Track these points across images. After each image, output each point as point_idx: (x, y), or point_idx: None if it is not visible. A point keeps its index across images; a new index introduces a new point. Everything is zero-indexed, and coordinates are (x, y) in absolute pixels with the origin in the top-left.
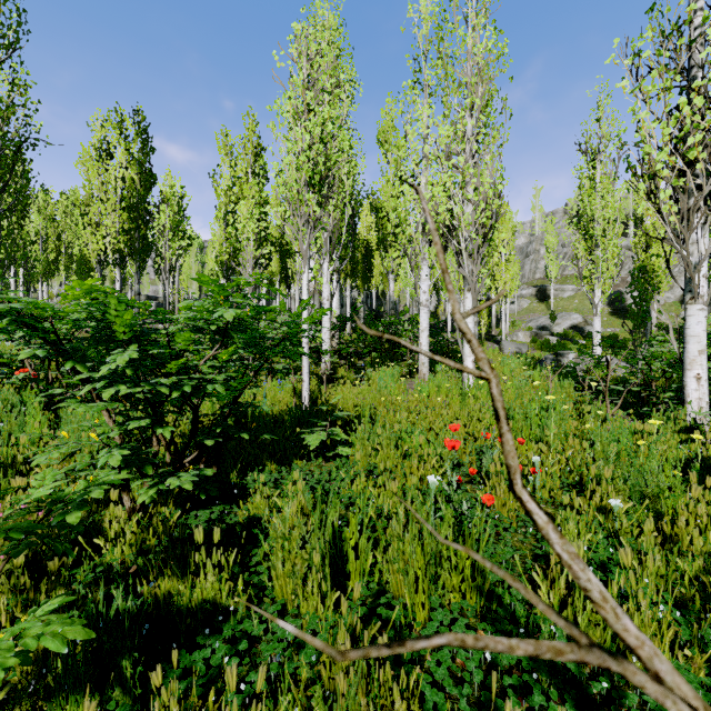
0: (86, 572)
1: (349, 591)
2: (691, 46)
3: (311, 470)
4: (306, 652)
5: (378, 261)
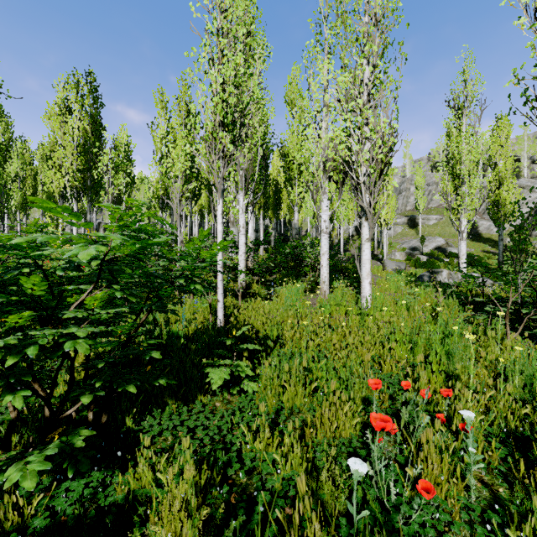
0: None
1: None
2: None
3: (215, 407)
4: None
5: (285, 196)
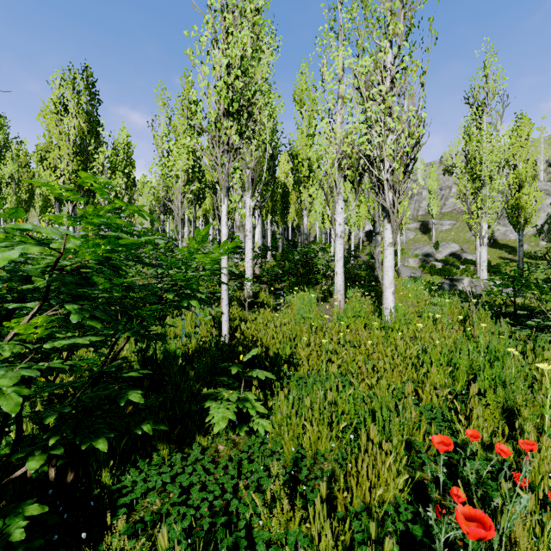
0: None
1: None
2: None
3: (218, 451)
4: None
5: (293, 200)
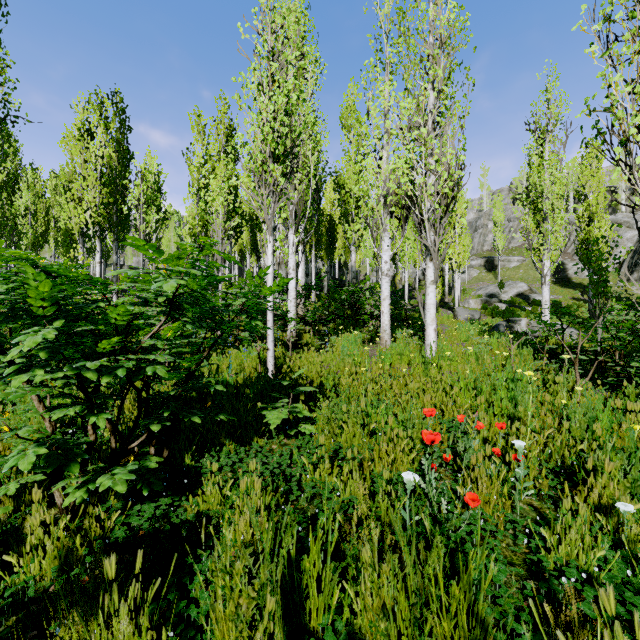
0: None
1: None
2: None
3: (272, 449)
4: None
5: (340, 234)
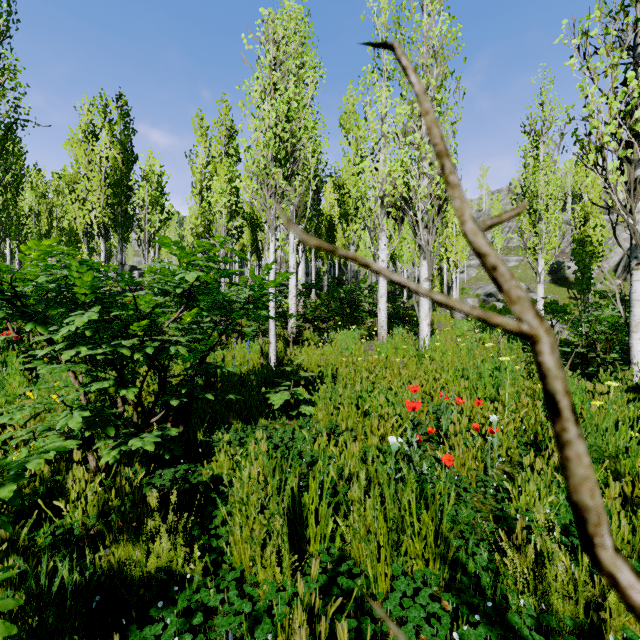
0: (46, 534)
1: (308, 560)
2: (637, 24)
3: (275, 428)
4: (262, 628)
5: (340, 234)
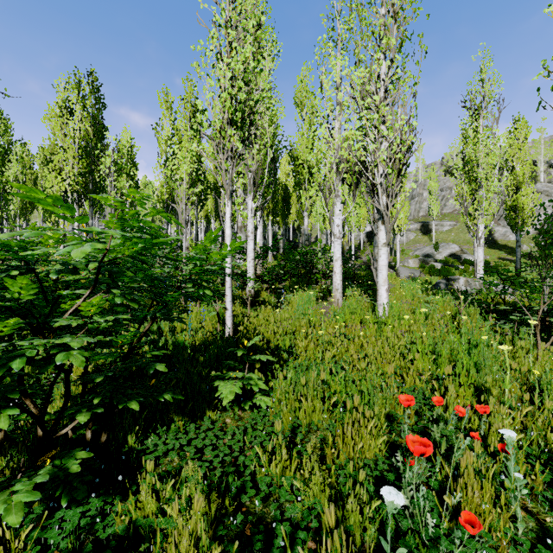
0: None
1: None
2: None
3: (225, 423)
4: None
5: (294, 201)
